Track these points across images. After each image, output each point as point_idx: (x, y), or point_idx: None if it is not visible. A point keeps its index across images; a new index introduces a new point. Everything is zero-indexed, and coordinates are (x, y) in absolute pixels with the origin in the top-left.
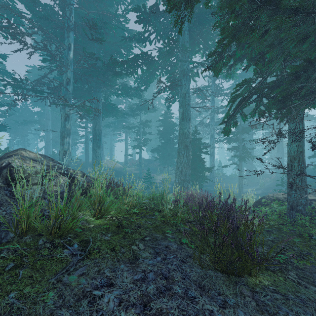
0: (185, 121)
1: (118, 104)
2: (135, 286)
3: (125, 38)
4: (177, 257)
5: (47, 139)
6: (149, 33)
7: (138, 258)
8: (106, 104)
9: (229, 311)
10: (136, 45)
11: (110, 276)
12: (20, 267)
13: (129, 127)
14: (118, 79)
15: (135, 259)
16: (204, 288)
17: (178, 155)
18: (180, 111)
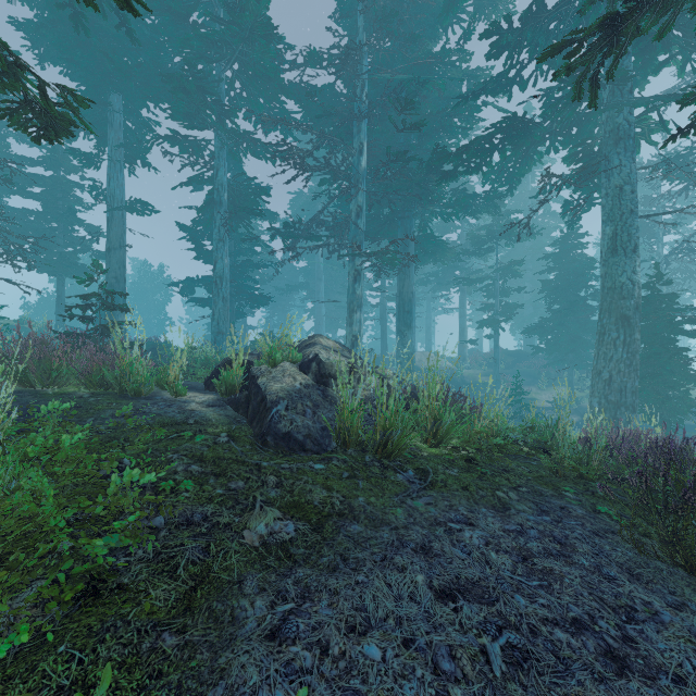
0: (620, 255)
1: (443, 234)
2: (506, 534)
3: (464, 98)
4: (583, 525)
5: (318, 316)
6: (520, 67)
7: (509, 508)
8: (423, 240)
9: (689, 615)
10: (487, 101)
11: (467, 515)
12: (356, 478)
13: (470, 281)
14: (447, 185)
15: (503, 508)
16: (638, 576)
17: (599, 342)
18: (605, 232)
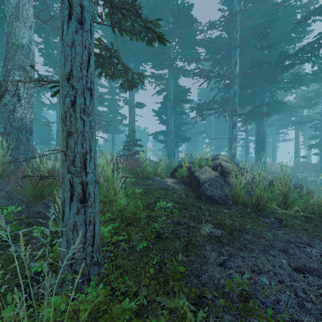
0: None
1: (283, 98)
2: None
3: (299, 22)
4: None
5: (211, 145)
6: None
7: None
8: (271, 103)
9: None
10: (315, 19)
11: (308, 241)
12: (244, 218)
13: (302, 122)
14: (287, 72)
15: None
16: None
17: None
18: None
